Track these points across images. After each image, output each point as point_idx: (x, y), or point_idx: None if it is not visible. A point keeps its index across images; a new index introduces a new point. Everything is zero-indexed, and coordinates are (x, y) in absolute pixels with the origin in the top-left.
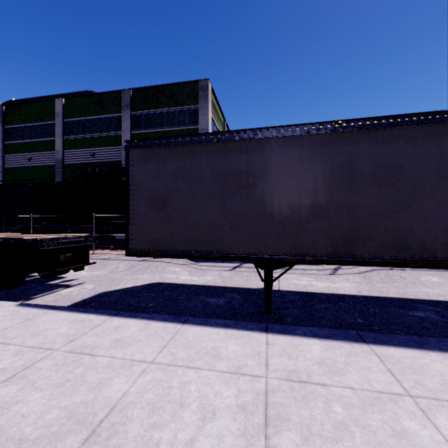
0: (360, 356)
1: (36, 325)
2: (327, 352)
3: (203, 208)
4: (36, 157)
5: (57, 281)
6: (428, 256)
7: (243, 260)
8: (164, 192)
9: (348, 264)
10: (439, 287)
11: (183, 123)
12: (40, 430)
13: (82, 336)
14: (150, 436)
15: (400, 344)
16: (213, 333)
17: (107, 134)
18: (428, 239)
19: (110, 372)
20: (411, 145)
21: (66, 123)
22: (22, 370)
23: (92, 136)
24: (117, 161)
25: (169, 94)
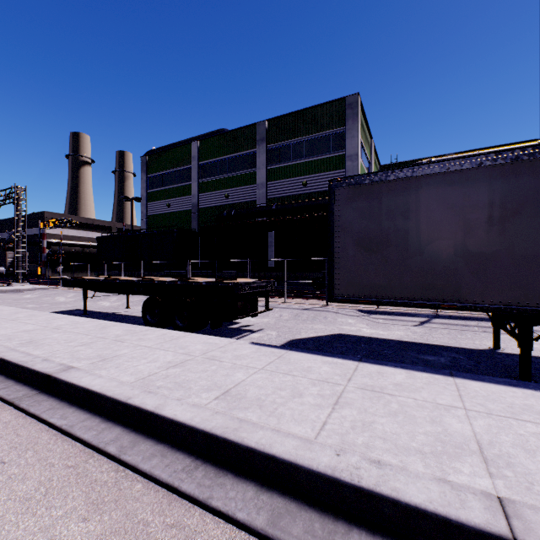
0: None
1: (294, 362)
2: None
3: (430, 249)
4: (173, 203)
5: (236, 326)
6: None
7: (491, 311)
8: (378, 232)
9: None
10: None
11: (326, 151)
12: (426, 447)
13: (353, 376)
14: None
15: None
16: (505, 390)
17: (241, 172)
18: None
19: (429, 411)
20: None
21: (201, 166)
22: (338, 398)
23: (225, 177)
24: (252, 201)
25: (309, 119)
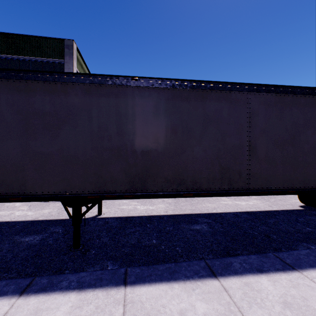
0: (105, 312)
1: None
2: (72, 315)
3: (2, 147)
4: None
5: None
6: (197, 188)
7: (48, 200)
8: None
9: (143, 197)
10: (216, 202)
11: None
12: None
13: None
14: None
15: (156, 278)
16: None
17: None
18: (197, 175)
19: None
20: (186, 103)
21: None
22: None
23: None
24: None
25: (35, 45)
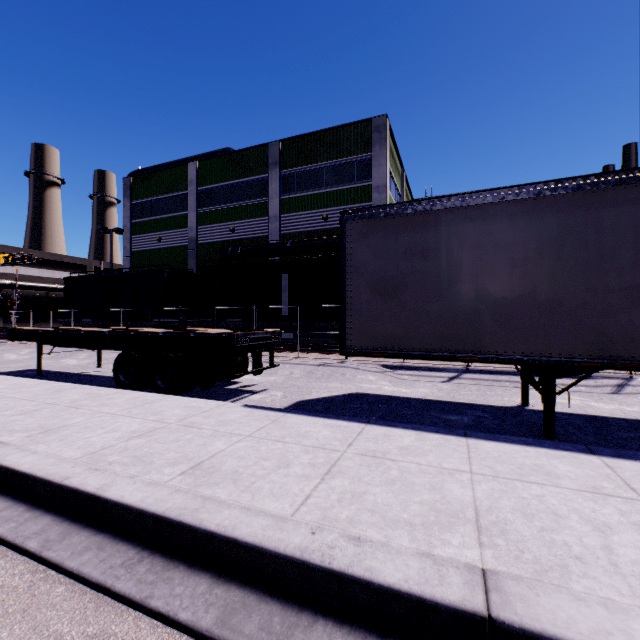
0: None
1: (290, 426)
2: None
3: (451, 293)
4: (166, 236)
5: (235, 386)
6: None
7: (513, 363)
8: (395, 274)
9: None
10: None
11: (350, 180)
12: (417, 517)
13: (355, 441)
14: (549, 537)
15: None
16: (519, 450)
17: (250, 202)
18: None
19: (431, 477)
20: None
21: (201, 192)
22: (331, 466)
23: (231, 207)
24: (263, 236)
25: (331, 142)
